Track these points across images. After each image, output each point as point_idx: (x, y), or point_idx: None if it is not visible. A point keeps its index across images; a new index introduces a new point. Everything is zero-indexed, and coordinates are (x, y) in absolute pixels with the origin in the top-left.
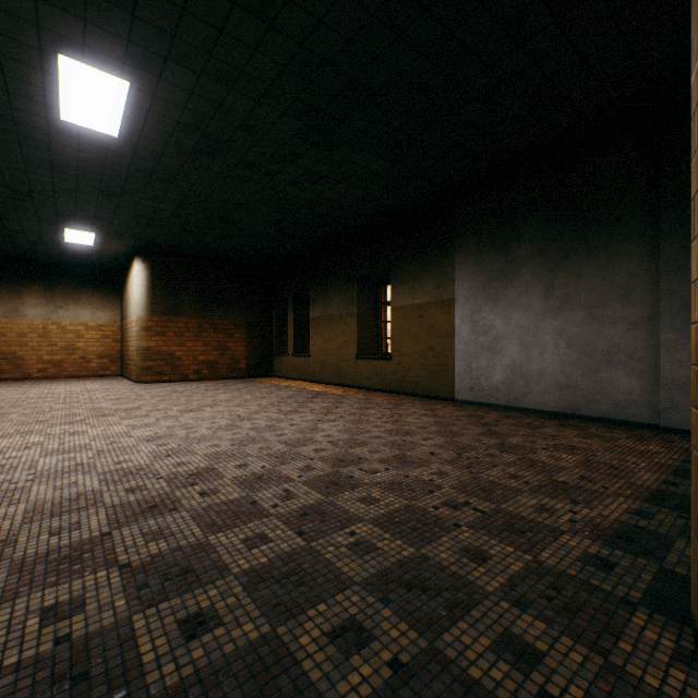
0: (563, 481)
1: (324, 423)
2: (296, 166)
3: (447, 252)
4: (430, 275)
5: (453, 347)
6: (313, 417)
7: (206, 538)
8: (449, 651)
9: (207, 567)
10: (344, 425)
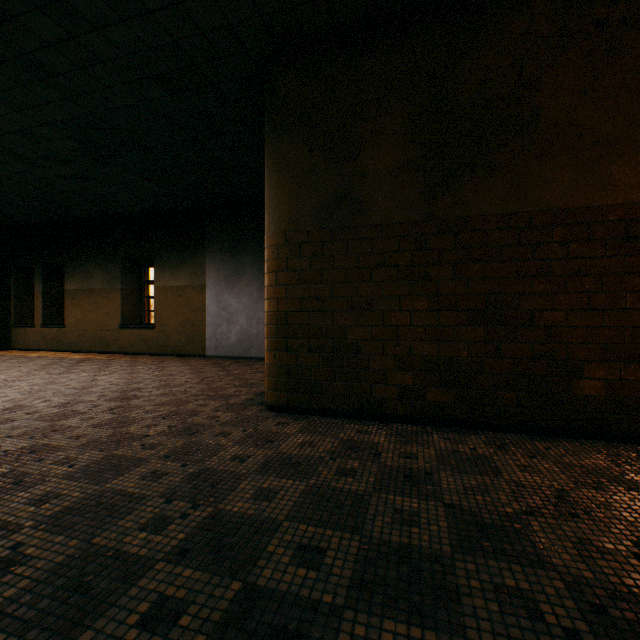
0: (252, 383)
1: (102, 376)
2: (68, 167)
3: (200, 251)
4: (187, 265)
5: (204, 318)
6: (89, 374)
7: (54, 423)
8: (189, 421)
9: (66, 428)
10: (120, 376)
